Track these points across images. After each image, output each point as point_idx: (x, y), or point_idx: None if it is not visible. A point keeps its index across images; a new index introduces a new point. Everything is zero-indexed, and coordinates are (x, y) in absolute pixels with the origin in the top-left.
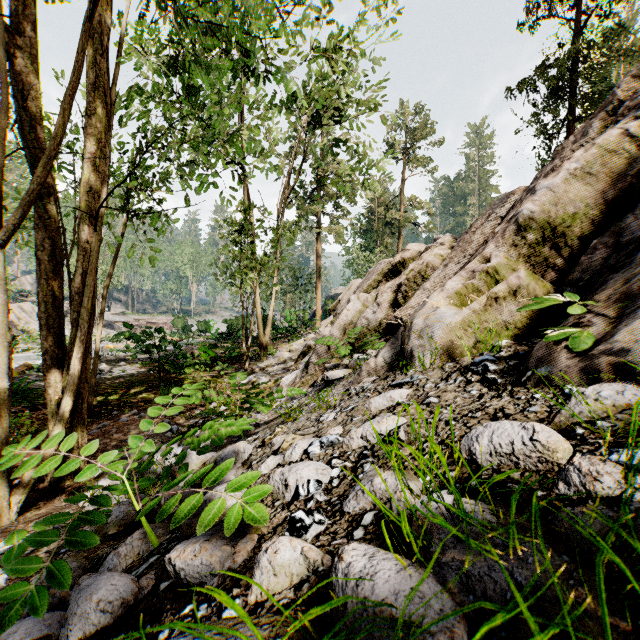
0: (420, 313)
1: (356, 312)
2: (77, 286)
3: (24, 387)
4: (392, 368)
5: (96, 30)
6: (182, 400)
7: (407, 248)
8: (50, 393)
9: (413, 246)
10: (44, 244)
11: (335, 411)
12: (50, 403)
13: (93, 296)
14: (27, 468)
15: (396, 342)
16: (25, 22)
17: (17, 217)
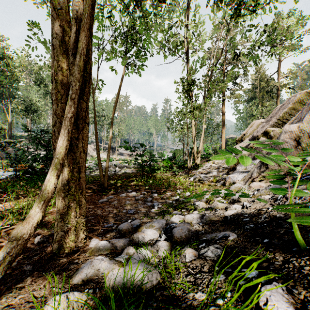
0: None
1: None
2: (72, 47)
3: None
4: None
5: None
6: None
7: None
8: None
9: None
10: (56, 32)
11: None
12: None
13: (87, 62)
14: None
15: None
16: None
17: None
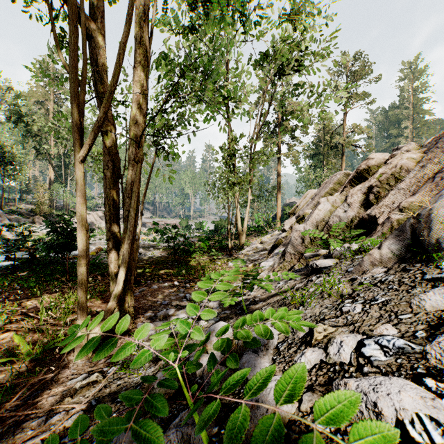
0: (440, 204)
1: (327, 211)
2: (128, 192)
3: (98, 261)
4: (404, 260)
5: (140, 5)
6: (227, 286)
7: (371, 157)
8: (111, 267)
9: (376, 155)
10: (108, 165)
11: (359, 302)
12: (111, 274)
13: (137, 199)
14: (90, 350)
15: (402, 234)
16: (97, 15)
17: (90, 139)
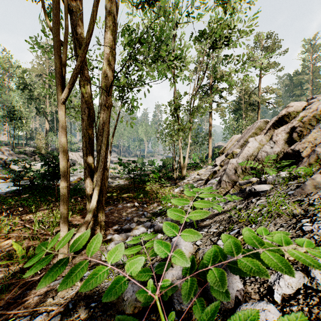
0: None
1: (255, 148)
2: (100, 131)
3: (78, 187)
4: None
5: None
6: (206, 204)
7: (290, 105)
8: (87, 190)
9: (295, 103)
10: (85, 111)
11: (320, 222)
12: (87, 196)
13: (107, 137)
14: (55, 275)
15: None
16: None
17: (70, 83)
